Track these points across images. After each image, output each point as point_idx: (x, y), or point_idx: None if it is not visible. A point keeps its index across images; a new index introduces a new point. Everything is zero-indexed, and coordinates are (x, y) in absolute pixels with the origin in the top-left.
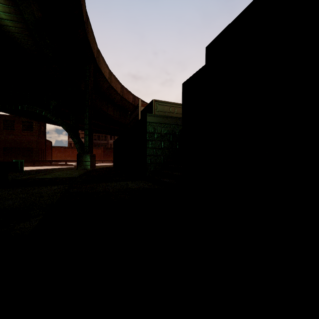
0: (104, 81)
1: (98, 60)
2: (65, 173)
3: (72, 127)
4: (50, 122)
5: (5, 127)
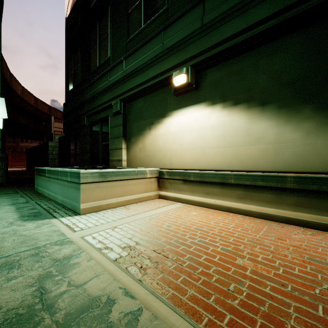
0: (16, 97)
1: (11, 82)
2: None
3: None
4: None
5: None
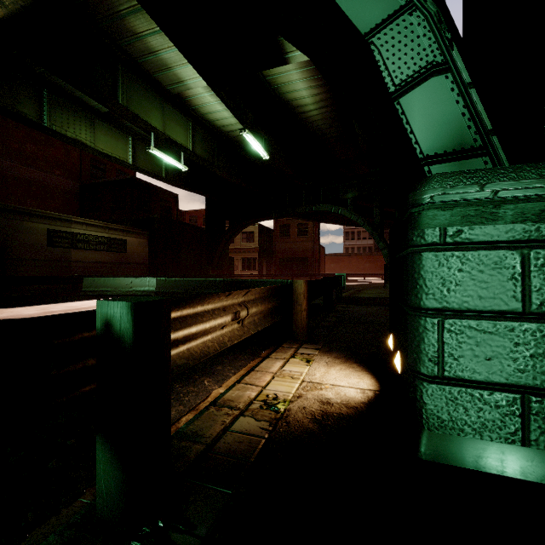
0: None
1: None
2: (379, 292)
3: (376, 225)
4: (327, 221)
5: (281, 234)
